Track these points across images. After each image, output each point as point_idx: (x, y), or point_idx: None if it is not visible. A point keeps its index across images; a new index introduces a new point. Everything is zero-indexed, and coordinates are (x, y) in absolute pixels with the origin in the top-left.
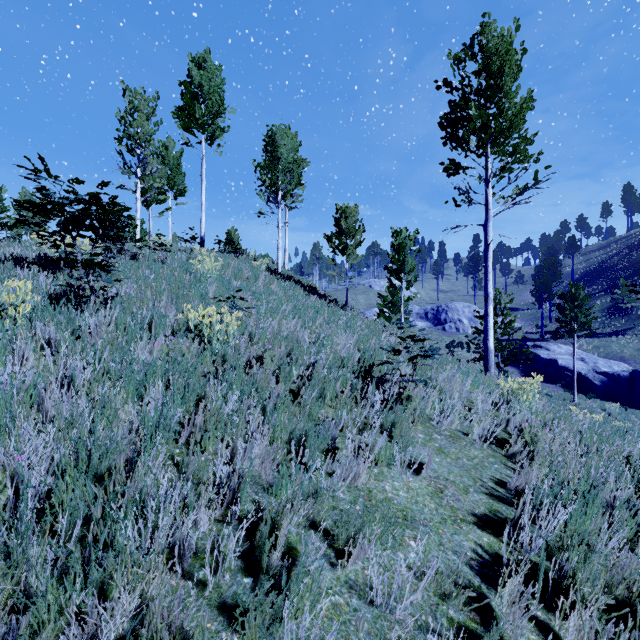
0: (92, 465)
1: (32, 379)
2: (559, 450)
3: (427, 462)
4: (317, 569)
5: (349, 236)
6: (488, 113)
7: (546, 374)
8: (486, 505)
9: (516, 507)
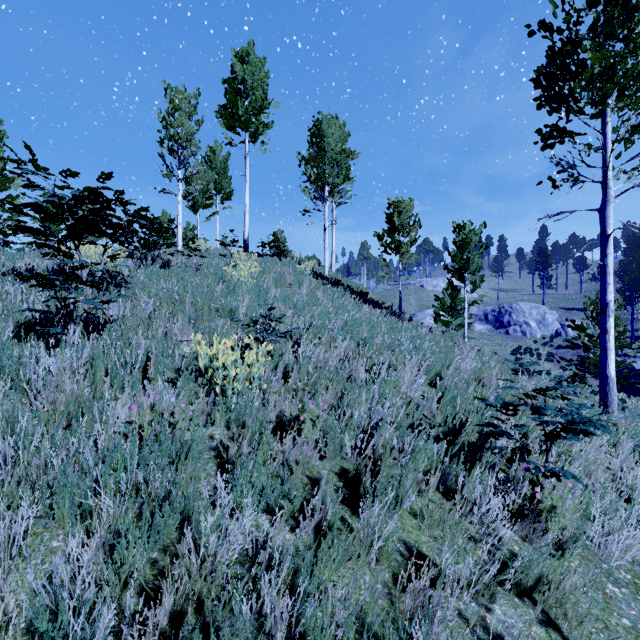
0: None
1: None
2: None
3: None
4: None
5: (403, 233)
6: (615, 52)
7: None
8: None
9: None
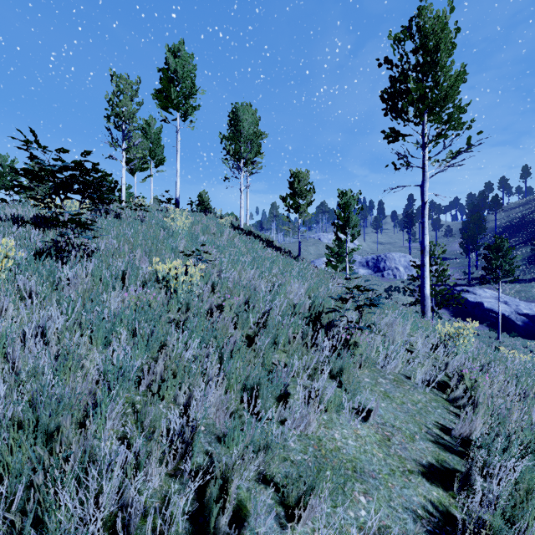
0: (42, 424)
1: (7, 329)
2: (498, 394)
3: (374, 409)
4: (266, 532)
5: (301, 197)
6: (425, 86)
7: (473, 315)
8: (433, 454)
9: (462, 456)
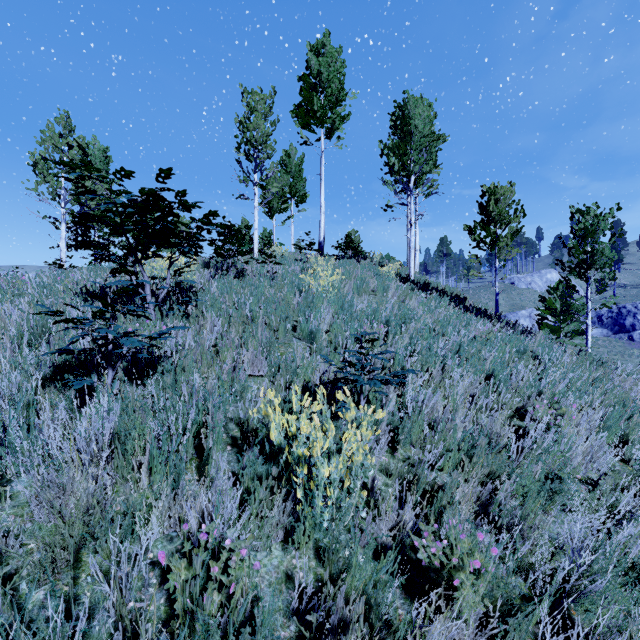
0: None
1: None
2: None
3: None
4: None
5: (500, 224)
6: None
7: None
8: None
9: None
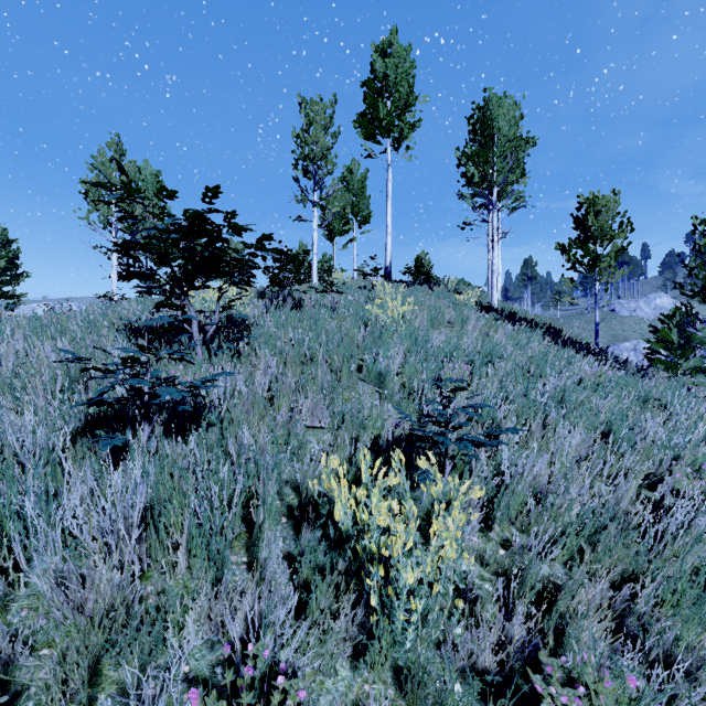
0: None
1: None
2: None
3: None
4: None
5: (601, 241)
6: None
7: None
8: None
9: None
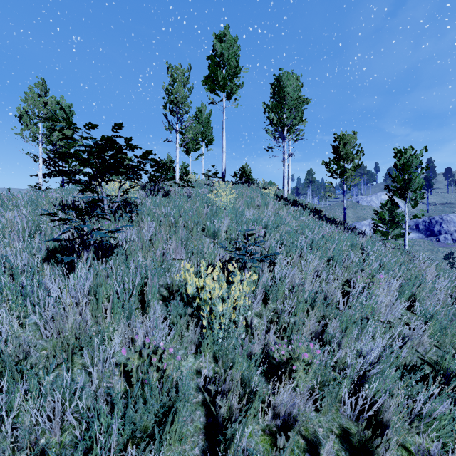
0: None
1: None
2: None
3: None
4: None
5: (347, 161)
6: None
7: None
8: None
9: None
